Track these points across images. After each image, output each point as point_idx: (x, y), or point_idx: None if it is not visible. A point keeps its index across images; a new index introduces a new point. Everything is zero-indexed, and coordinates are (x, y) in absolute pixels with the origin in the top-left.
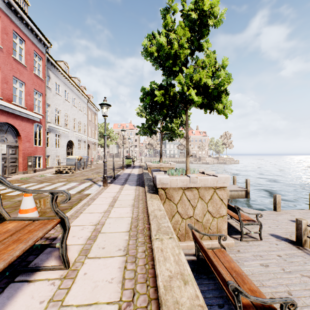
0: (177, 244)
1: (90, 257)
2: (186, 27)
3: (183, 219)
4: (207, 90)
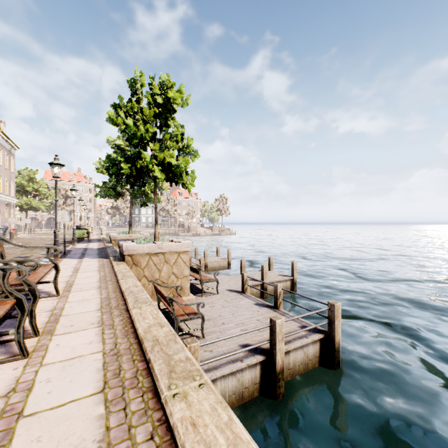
0: (136, 279)
1: (73, 292)
2: (152, 110)
3: (150, 282)
4: (172, 167)
